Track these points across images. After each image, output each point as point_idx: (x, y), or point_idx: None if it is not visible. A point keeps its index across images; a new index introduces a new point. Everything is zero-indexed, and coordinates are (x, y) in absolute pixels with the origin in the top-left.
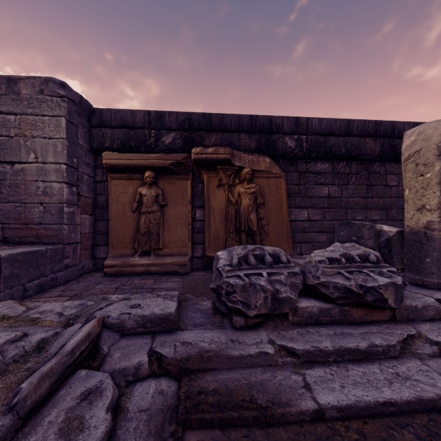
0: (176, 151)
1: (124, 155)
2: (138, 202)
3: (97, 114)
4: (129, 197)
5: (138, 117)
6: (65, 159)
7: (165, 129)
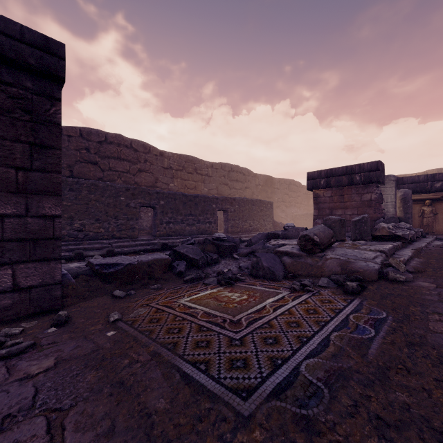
0: (442, 190)
1: (415, 195)
2: (421, 213)
3: (400, 180)
4: (416, 211)
5: (420, 178)
6: (394, 200)
7: (435, 181)
